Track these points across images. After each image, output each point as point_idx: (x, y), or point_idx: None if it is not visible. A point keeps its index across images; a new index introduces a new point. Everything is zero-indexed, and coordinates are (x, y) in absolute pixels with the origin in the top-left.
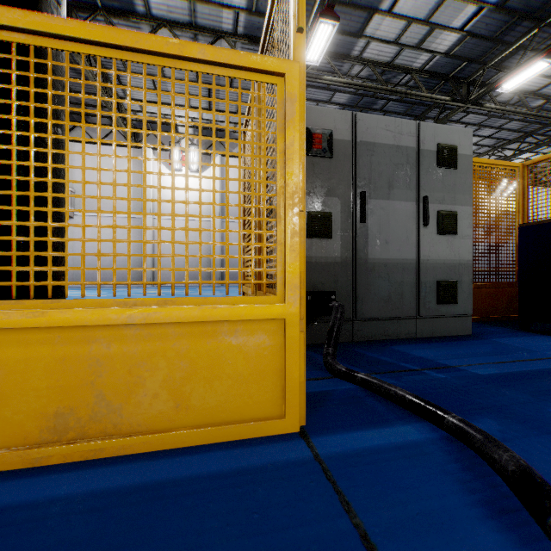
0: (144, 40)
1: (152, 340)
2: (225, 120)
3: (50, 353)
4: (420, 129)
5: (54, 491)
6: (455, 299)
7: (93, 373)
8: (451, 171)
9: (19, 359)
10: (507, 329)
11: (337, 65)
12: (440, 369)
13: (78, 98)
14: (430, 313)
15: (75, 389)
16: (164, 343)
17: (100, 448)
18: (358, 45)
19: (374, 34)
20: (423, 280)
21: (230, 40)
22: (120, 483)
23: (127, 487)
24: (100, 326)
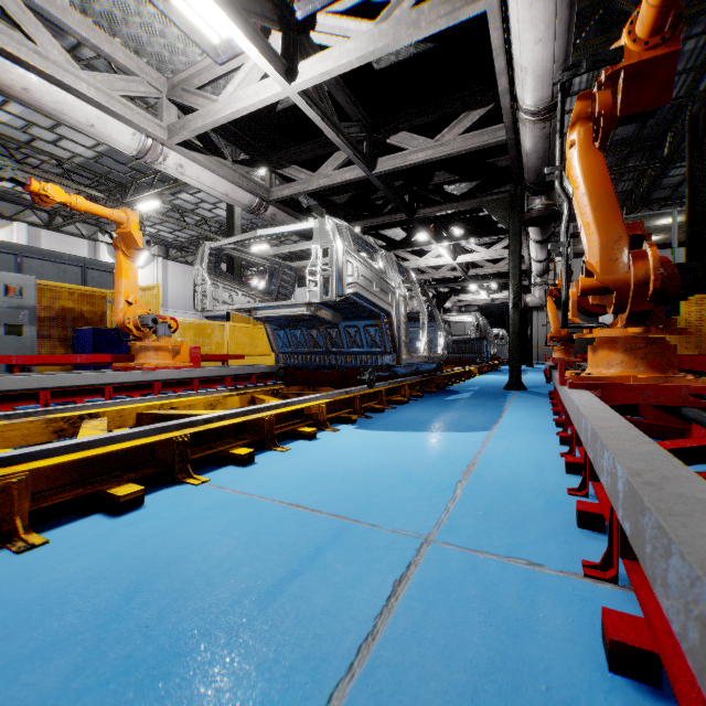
0: None
1: None
2: None
3: None
4: None
5: None
6: None
7: None
8: None
9: None
10: None
11: None
12: None
13: None
14: None
15: None
16: None
17: None
18: None
19: None
20: None
21: None
22: None
23: None
24: None
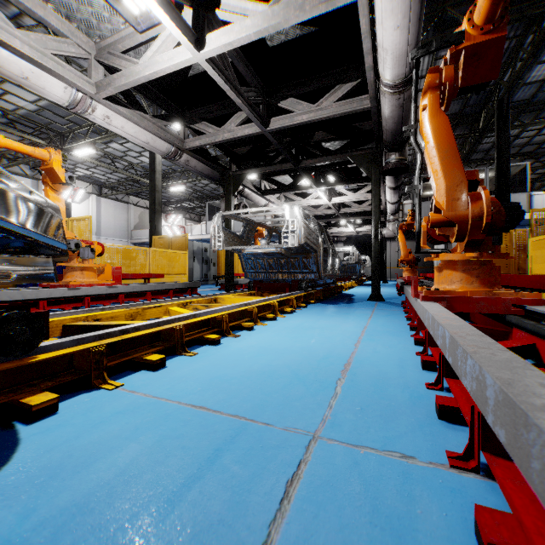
0: None
1: None
2: None
3: None
4: None
5: None
6: None
7: None
8: None
9: None
10: None
11: None
12: None
13: None
14: None
15: None
16: None
17: None
18: None
19: None
20: None
21: None
22: None
23: None
24: None
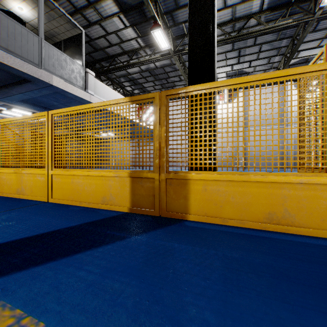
0: (307, 68)
1: (309, 190)
2: (247, 67)
3: (266, 191)
4: None
5: (282, 237)
6: None
7: (282, 200)
8: None
9: (256, 192)
10: None
11: None
12: None
13: (171, 80)
14: None
15: (275, 205)
16: (314, 192)
17: (287, 229)
18: None
19: None
20: None
21: (257, 16)
22: (309, 242)
23: (314, 244)
24: (285, 183)
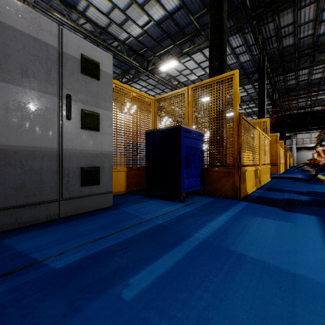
0: None
1: None
2: None
3: None
4: (63, 34)
5: None
6: (96, 181)
7: None
8: (94, 81)
9: None
10: (140, 196)
11: (67, 12)
12: (10, 275)
13: None
14: (74, 195)
15: None
16: None
17: None
18: (81, 4)
19: (92, 2)
20: (66, 166)
21: None
22: None
23: None
24: None
